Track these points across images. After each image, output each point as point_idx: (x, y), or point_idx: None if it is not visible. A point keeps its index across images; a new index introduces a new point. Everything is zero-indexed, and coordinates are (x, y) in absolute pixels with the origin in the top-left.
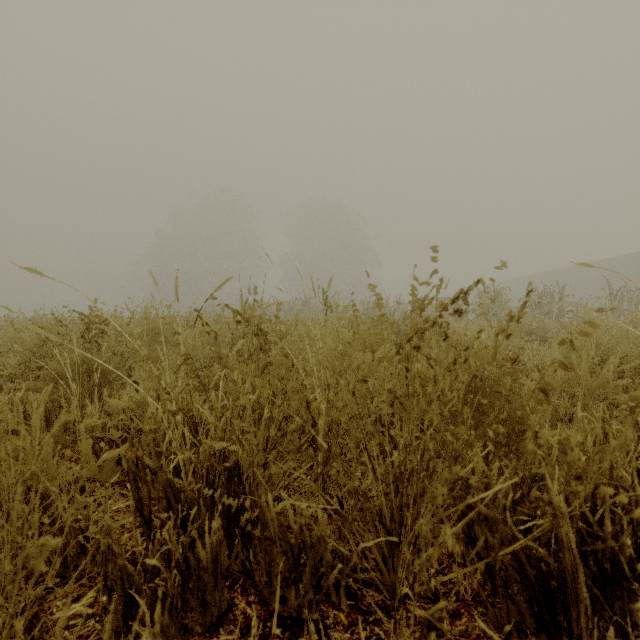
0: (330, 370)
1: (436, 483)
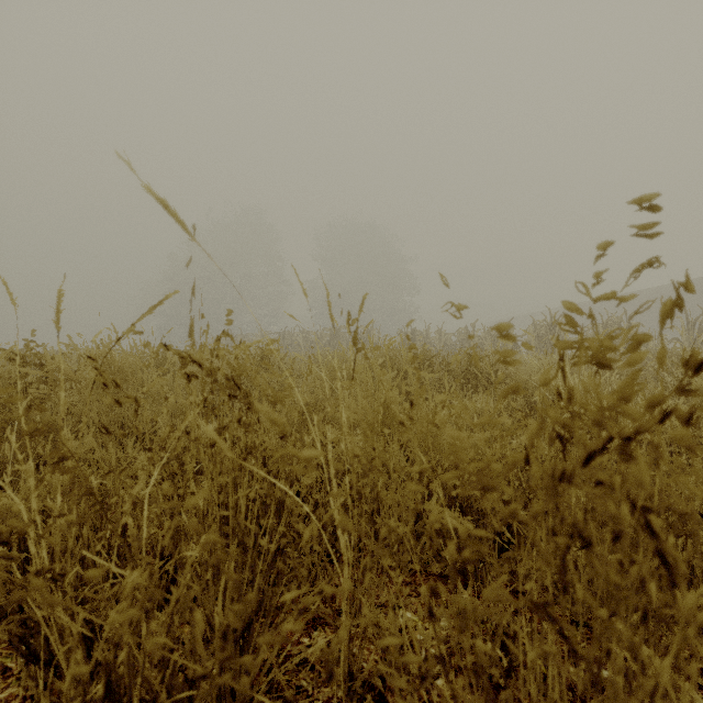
0: (363, 462)
1: (552, 661)
